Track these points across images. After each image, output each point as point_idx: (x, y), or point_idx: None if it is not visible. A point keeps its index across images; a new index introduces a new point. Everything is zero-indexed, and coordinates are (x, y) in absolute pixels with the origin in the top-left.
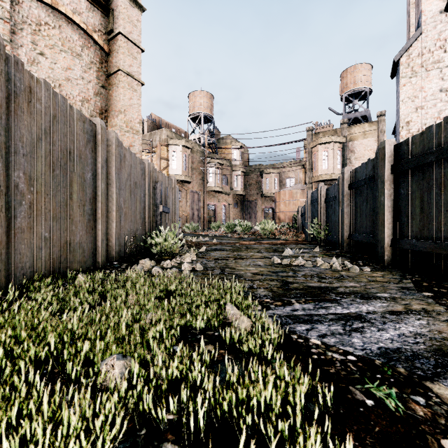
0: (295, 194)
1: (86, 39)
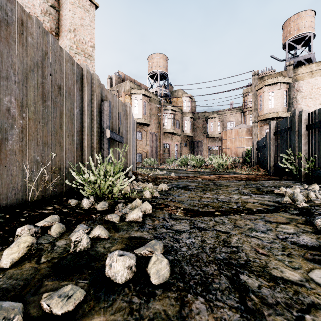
0: (240, 133)
1: None
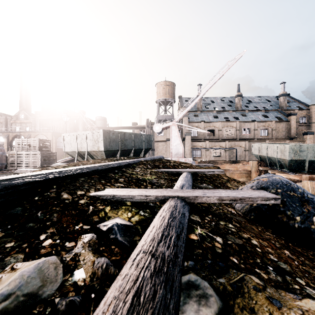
0: None
1: None
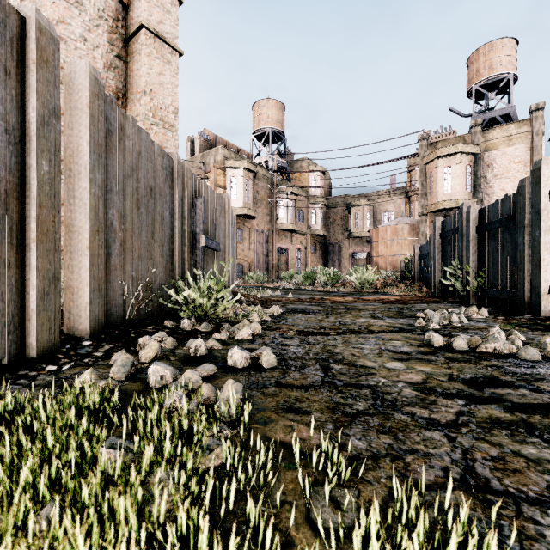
0: (400, 231)
1: None
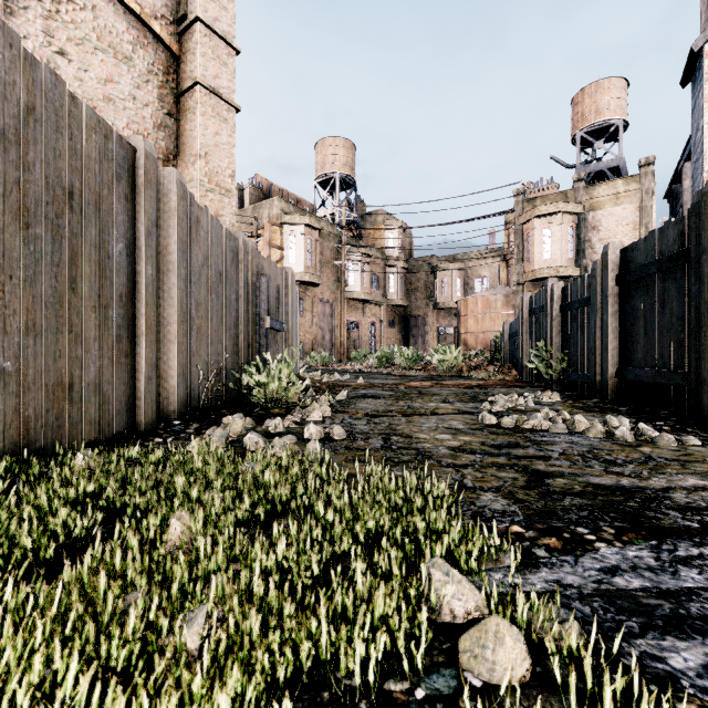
0: (493, 303)
1: (140, 31)
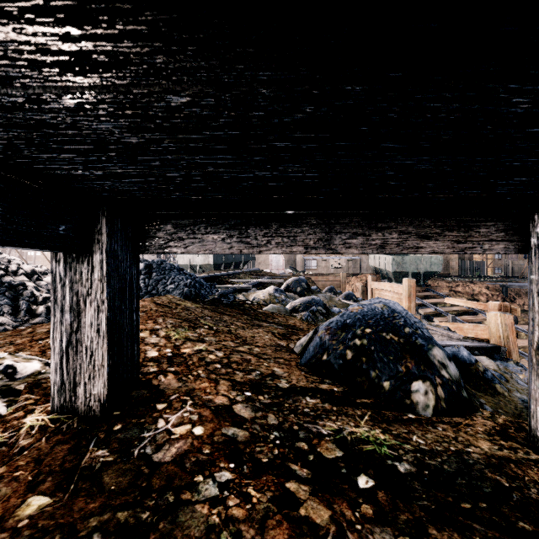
0: None
1: None
